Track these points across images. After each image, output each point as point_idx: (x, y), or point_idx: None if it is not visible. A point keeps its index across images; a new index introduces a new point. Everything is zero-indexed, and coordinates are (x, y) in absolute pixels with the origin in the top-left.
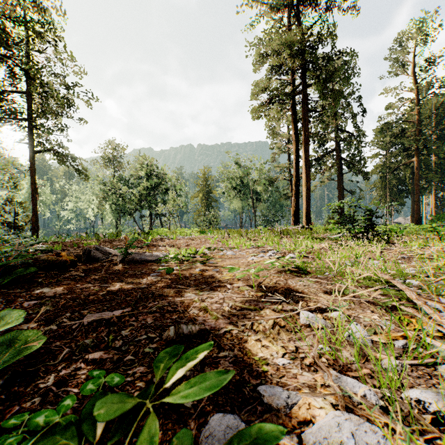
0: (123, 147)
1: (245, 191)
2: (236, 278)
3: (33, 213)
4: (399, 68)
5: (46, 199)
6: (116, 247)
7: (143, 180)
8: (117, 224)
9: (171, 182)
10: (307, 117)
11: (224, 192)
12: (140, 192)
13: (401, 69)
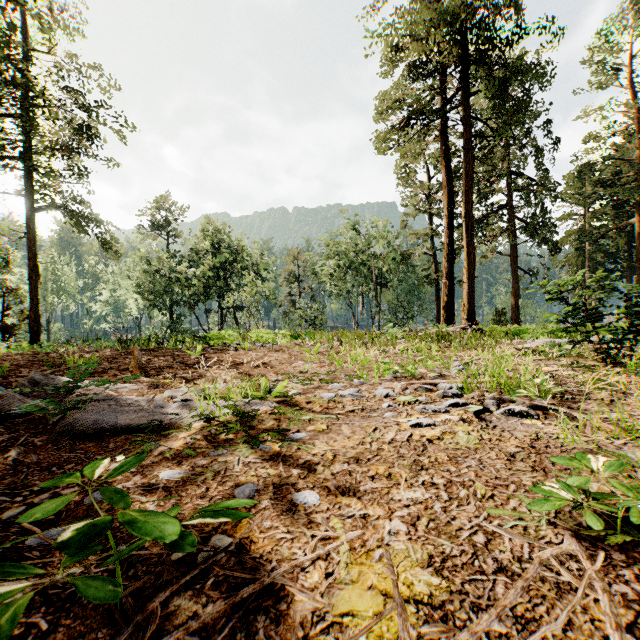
0: (180, 208)
1: (363, 273)
2: (409, 636)
3: (32, 305)
4: (610, 75)
5: (68, 286)
6: (122, 368)
7: (209, 255)
8: (171, 323)
9: (251, 259)
10: (469, 146)
11: (332, 274)
12: (204, 275)
13: (611, 77)
